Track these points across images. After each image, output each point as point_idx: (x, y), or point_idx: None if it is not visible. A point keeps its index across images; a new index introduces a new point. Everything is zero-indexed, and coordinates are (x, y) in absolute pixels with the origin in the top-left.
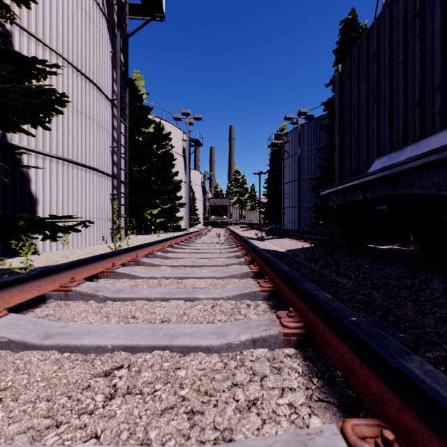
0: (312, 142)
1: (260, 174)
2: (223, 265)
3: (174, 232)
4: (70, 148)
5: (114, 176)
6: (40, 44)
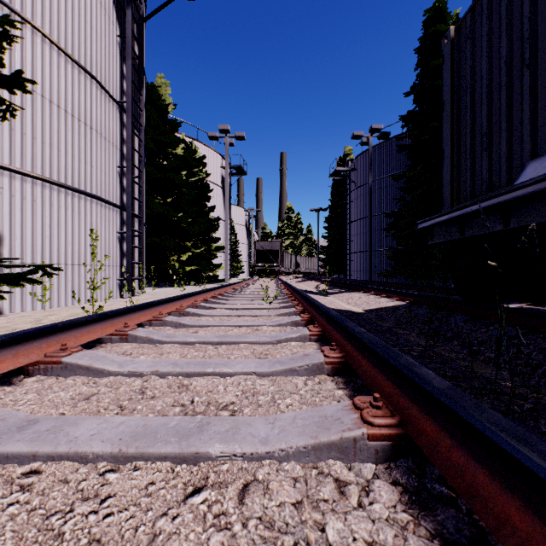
0: (386, 168)
1: (319, 211)
2: (273, 341)
3: (210, 284)
4: (55, 164)
5: (123, 207)
6: (5, 9)
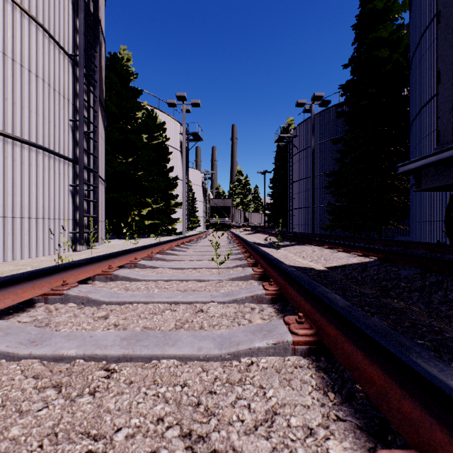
0: (325, 134)
1: (264, 173)
2: (224, 354)
3: (169, 236)
4: None
5: (76, 161)
6: None
